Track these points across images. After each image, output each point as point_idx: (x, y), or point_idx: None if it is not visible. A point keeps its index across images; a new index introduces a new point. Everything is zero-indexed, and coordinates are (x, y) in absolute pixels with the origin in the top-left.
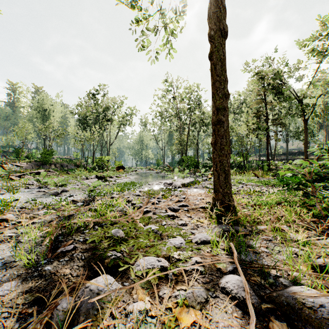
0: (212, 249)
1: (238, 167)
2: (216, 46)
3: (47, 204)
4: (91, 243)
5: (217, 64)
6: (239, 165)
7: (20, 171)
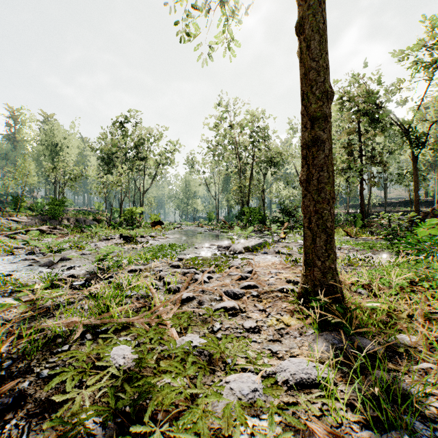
0: (323, 405)
1: None
2: (309, 8)
3: (25, 284)
4: (62, 382)
5: (311, 39)
6: None
7: (14, 228)
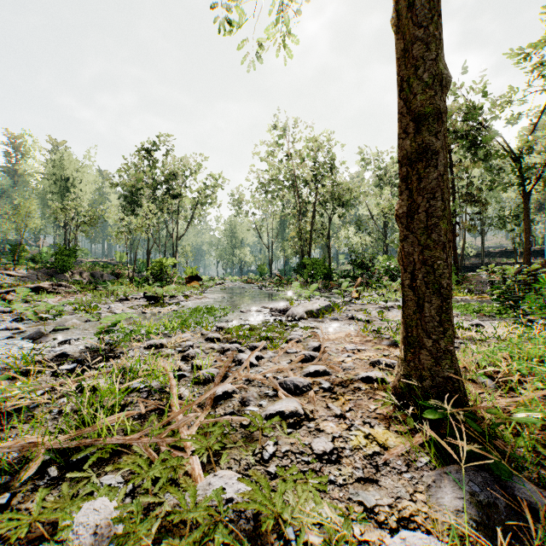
0: None
1: None
2: None
3: None
4: None
5: None
6: None
7: (7, 285)
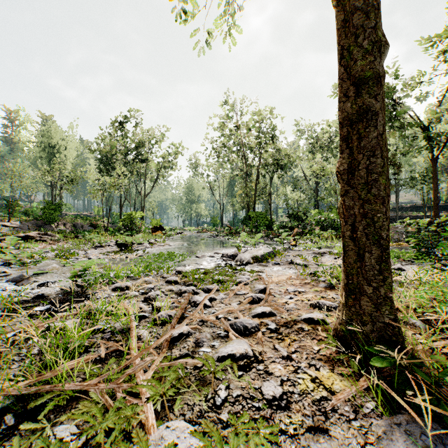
0: None
1: (332, 228)
2: None
3: None
4: None
5: None
6: (334, 225)
7: (2, 234)
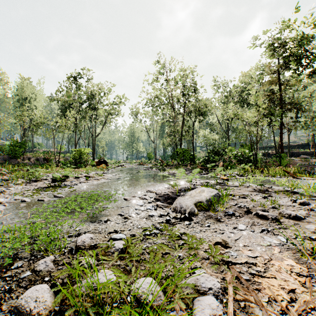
0: None
1: (247, 162)
2: None
3: None
4: None
5: None
6: (249, 159)
7: None
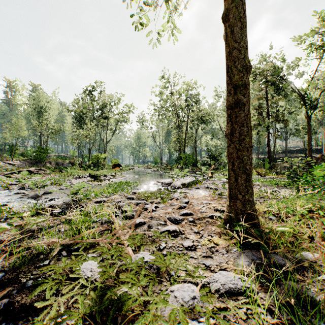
0: (247, 309)
1: None
2: (232, 2)
3: (17, 212)
4: (43, 290)
5: (234, 26)
6: None
7: (10, 169)
